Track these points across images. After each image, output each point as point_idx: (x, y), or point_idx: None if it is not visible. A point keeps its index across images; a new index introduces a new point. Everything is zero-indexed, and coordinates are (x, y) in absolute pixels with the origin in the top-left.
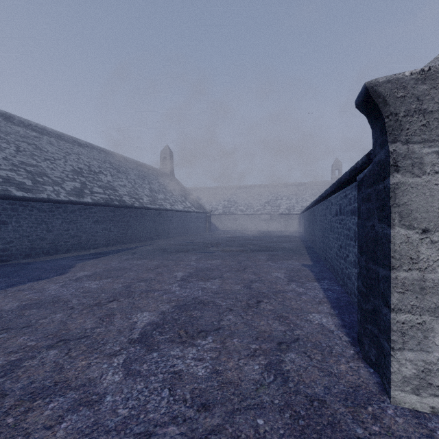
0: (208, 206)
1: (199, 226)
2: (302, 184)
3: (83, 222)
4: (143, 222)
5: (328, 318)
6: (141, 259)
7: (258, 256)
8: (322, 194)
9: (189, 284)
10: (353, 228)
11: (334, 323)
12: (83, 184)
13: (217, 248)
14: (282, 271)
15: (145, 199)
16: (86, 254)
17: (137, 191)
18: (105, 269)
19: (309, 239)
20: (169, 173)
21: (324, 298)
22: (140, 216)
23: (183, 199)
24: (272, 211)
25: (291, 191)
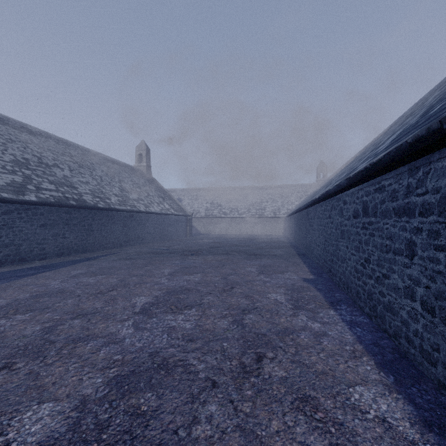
0: (190, 208)
1: (178, 230)
2: (287, 187)
3: (23, 226)
4: (109, 226)
5: (388, 399)
6: (96, 275)
7: (247, 268)
8: (327, 191)
9: (151, 320)
10: (404, 236)
11: (405, 414)
12: (26, 178)
13: (197, 257)
14: (281, 290)
15: (113, 199)
16: (24, 269)
17: (103, 189)
18: (35, 293)
19: (300, 244)
20: (146, 172)
21: (356, 344)
22: (105, 219)
23: (161, 200)
24: (257, 214)
25: (277, 193)
